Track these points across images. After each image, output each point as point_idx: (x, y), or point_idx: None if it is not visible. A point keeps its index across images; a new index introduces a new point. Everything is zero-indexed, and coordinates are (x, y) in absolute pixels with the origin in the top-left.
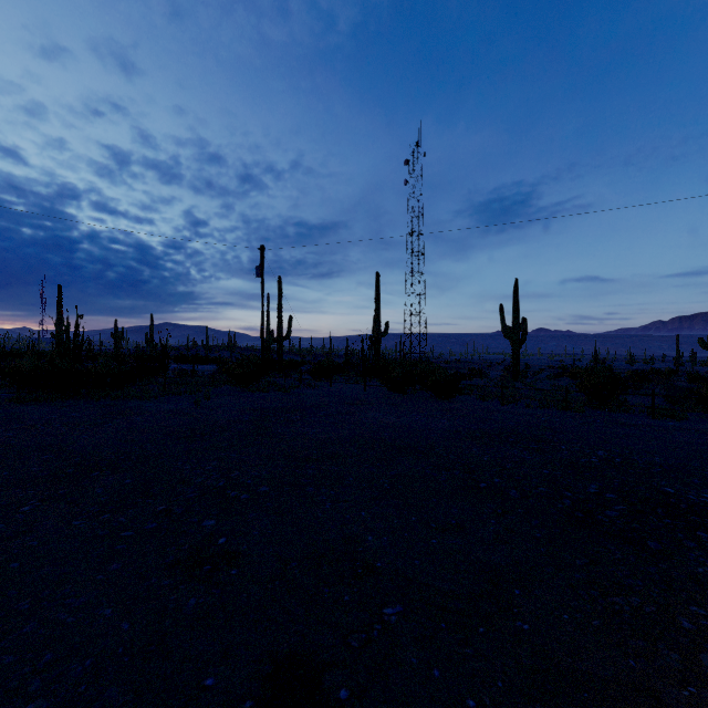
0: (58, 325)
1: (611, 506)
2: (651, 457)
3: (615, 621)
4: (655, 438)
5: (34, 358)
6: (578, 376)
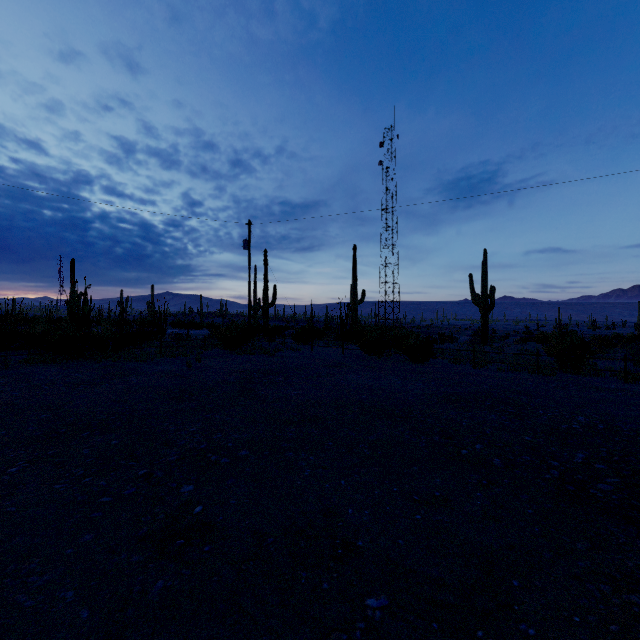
0: (71, 295)
1: (602, 478)
2: (635, 424)
3: (637, 628)
4: (633, 403)
5: (47, 324)
6: (543, 341)
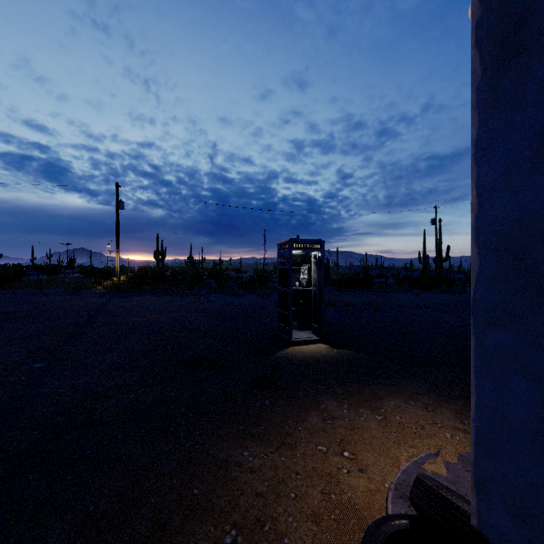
0: None
1: None
2: None
3: None
4: None
5: None
6: None
